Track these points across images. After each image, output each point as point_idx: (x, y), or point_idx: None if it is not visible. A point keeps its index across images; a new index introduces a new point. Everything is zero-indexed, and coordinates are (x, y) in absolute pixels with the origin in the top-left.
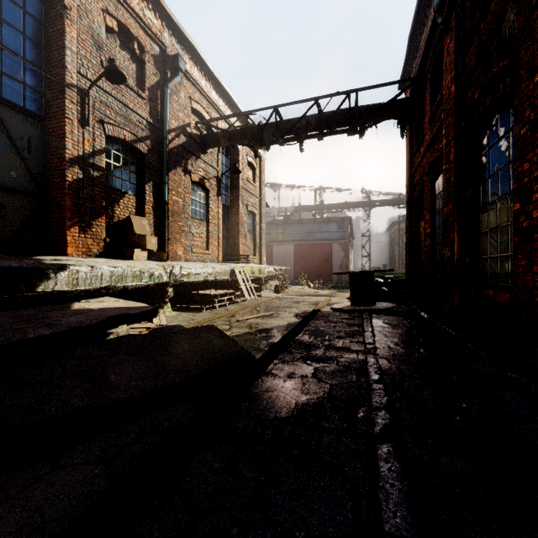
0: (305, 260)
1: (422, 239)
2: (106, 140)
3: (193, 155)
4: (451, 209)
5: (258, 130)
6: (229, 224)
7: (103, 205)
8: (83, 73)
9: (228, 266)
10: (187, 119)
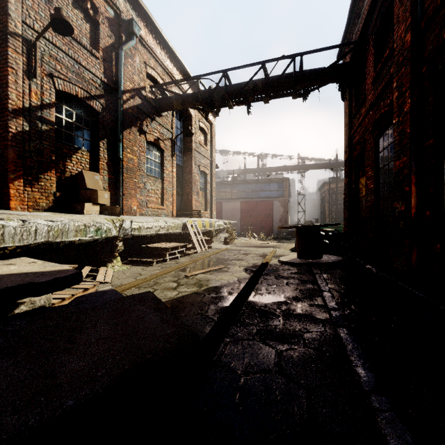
0: (250, 215)
1: (362, 195)
2: (57, 95)
3: (148, 117)
4: (406, 162)
5: (209, 94)
6: (183, 182)
7: (53, 159)
8: (29, 24)
9: (180, 220)
10: (143, 83)
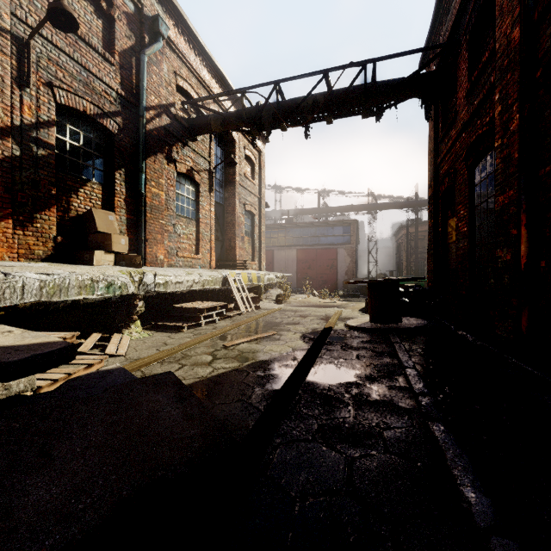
0: (308, 266)
1: (451, 241)
2: (58, 111)
3: (179, 142)
4: (514, 196)
5: (256, 112)
6: (225, 224)
7: (53, 194)
8: (21, 16)
9: (219, 272)
10: (172, 98)
